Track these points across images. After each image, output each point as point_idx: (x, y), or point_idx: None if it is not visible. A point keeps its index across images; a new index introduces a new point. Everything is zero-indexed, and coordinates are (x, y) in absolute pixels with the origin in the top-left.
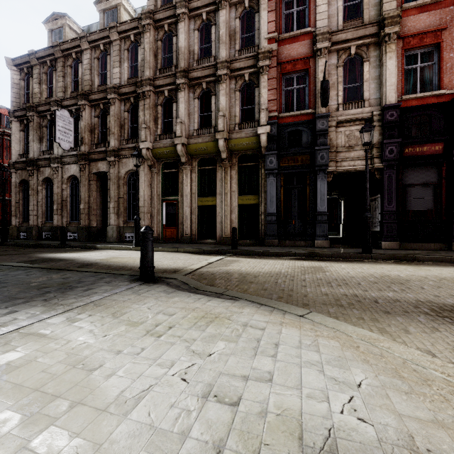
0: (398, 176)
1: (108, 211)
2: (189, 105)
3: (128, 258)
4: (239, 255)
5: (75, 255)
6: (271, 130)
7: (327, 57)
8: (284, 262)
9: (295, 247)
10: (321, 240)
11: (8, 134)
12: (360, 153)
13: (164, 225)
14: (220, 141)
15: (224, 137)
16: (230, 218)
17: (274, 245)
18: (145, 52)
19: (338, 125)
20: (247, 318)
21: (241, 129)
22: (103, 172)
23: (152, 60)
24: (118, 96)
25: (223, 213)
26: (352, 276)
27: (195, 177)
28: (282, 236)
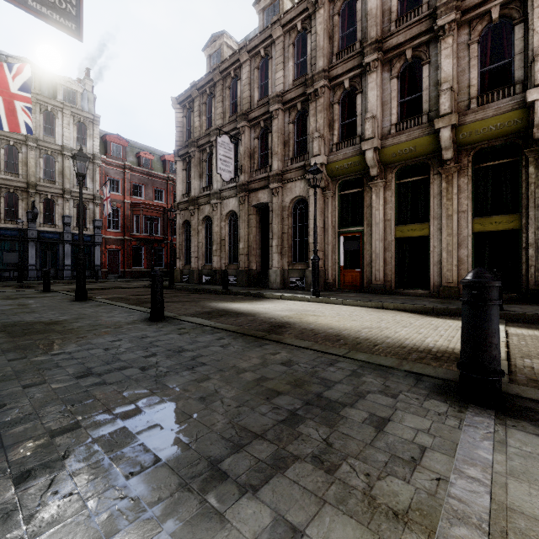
0: None
1: (269, 251)
2: (382, 91)
3: (324, 317)
4: (518, 322)
5: (249, 306)
6: None
7: None
8: None
9: None
10: None
11: (171, 179)
12: None
13: (341, 268)
14: (444, 131)
15: (451, 123)
16: (456, 256)
17: None
18: (316, 37)
19: None
20: None
21: (482, 105)
22: (263, 204)
23: (326, 45)
24: (281, 106)
25: (442, 248)
26: None
27: (391, 196)
28: None
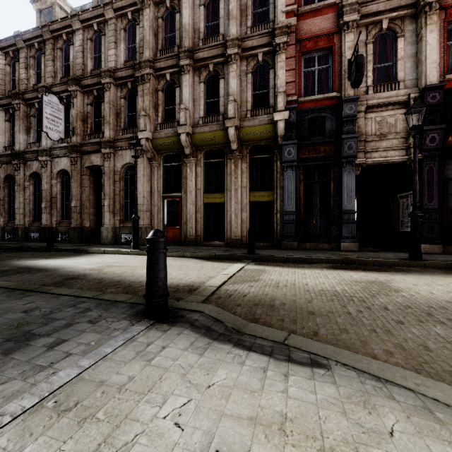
0: (439, 168)
1: (102, 209)
2: (194, 90)
3: (125, 267)
4: (258, 261)
5: (60, 261)
6: (289, 116)
7: (355, 32)
8: (324, 272)
9: (318, 250)
10: (348, 242)
11: None
12: (394, 142)
13: (165, 225)
14: (231, 129)
15: (235, 124)
16: (240, 217)
17: (292, 247)
18: (144, 31)
19: (368, 110)
20: None
21: (254, 116)
22: (97, 166)
23: (152, 40)
24: (113, 81)
25: (232, 212)
26: (445, 299)
27: (200, 171)
28: (302, 238)
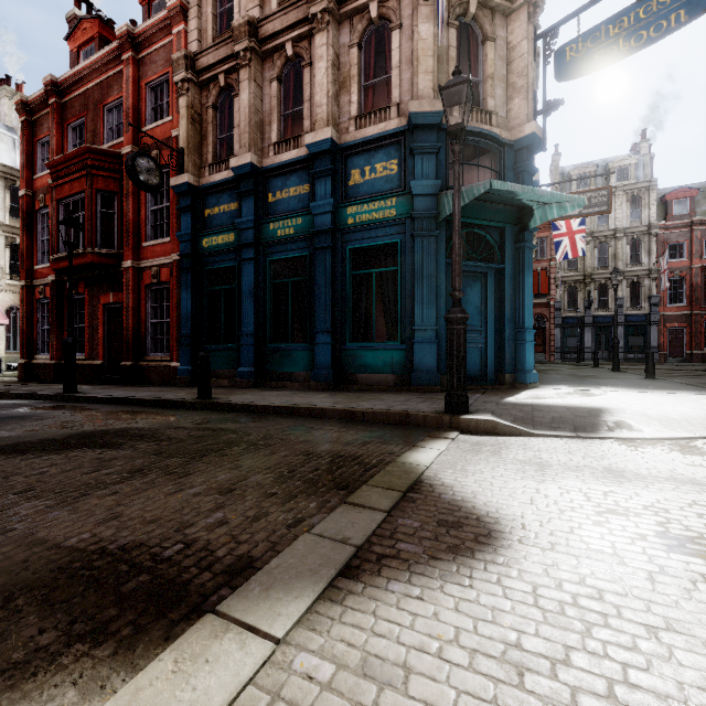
0: None
1: None
2: None
3: None
4: None
5: None
6: None
7: None
8: None
9: None
10: None
11: None
12: None
13: None
14: None
15: None
16: None
17: None
18: None
19: None
20: (704, 407)
21: None
22: None
23: None
24: None
25: None
26: None
27: None
28: None
